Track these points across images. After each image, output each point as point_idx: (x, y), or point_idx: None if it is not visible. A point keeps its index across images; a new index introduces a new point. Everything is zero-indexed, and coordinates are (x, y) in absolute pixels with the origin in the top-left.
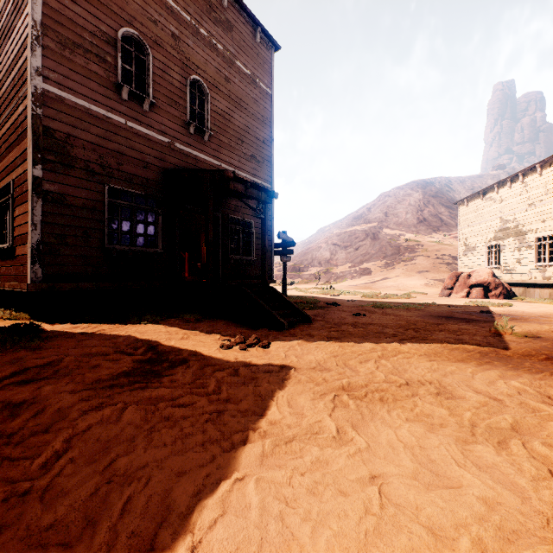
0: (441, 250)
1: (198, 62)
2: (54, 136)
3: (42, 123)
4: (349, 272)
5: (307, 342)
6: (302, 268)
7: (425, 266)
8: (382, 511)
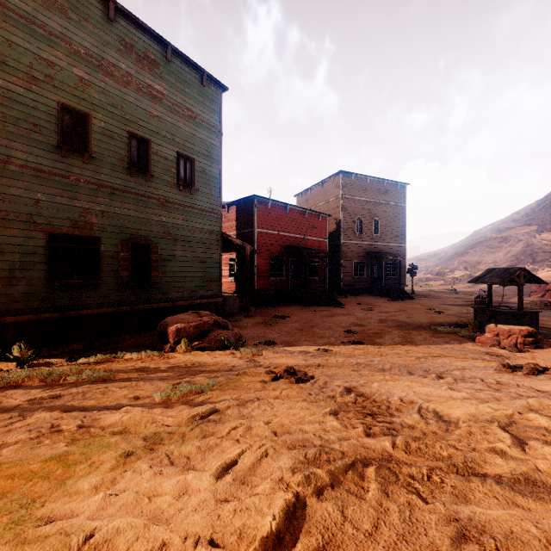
0: None
1: (375, 212)
2: (344, 252)
3: (342, 250)
4: None
5: (408, 302)
6: (447, 272)
7: None
8: (403, 306)
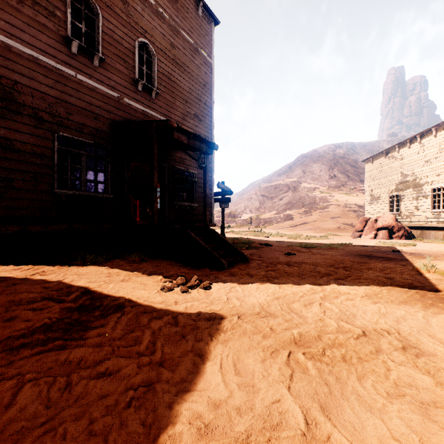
0: (348, 200)
1: (146, 27)
2: (0, 81)
3: None
4: (275, 218)
5: (247, 282)
6: (237, 215)
7: (336, 213)
8: None
